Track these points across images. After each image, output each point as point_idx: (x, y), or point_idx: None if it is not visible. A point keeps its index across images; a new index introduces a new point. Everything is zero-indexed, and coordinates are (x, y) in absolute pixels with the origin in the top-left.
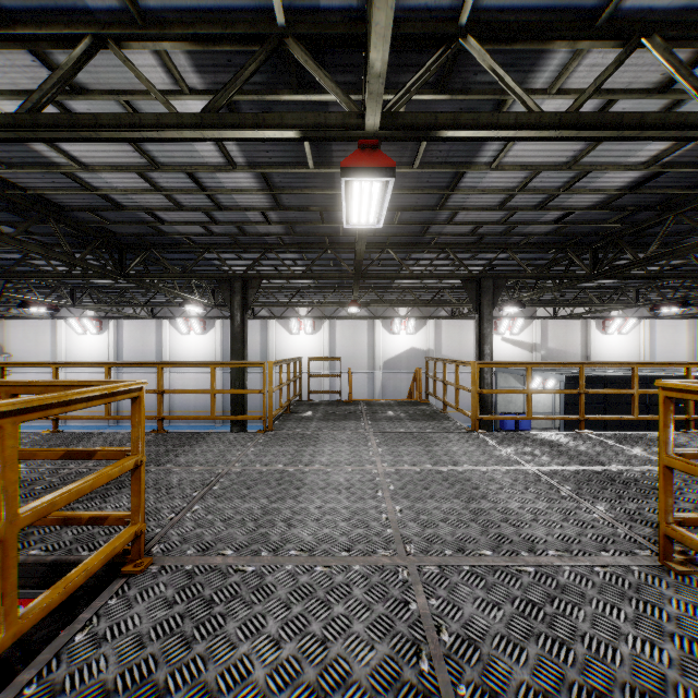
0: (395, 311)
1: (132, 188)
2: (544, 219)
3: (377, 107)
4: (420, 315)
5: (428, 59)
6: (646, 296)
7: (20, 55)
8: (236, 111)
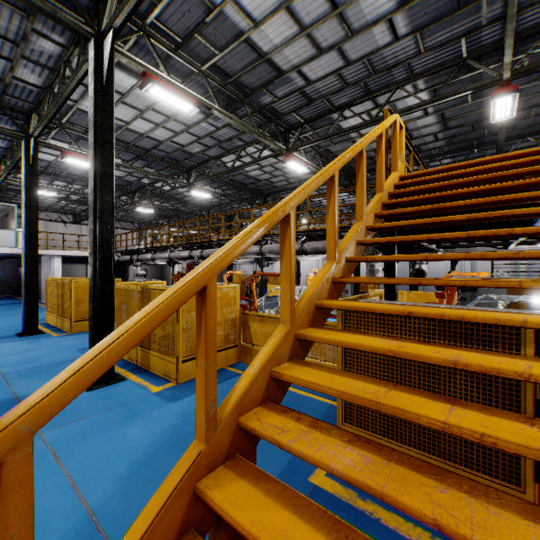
0: None
1: (374, 140)
2: None
3: (507, 71)
4: None
5: (537, 36)
6: None
7: (366, 102)
8: (436, 91)
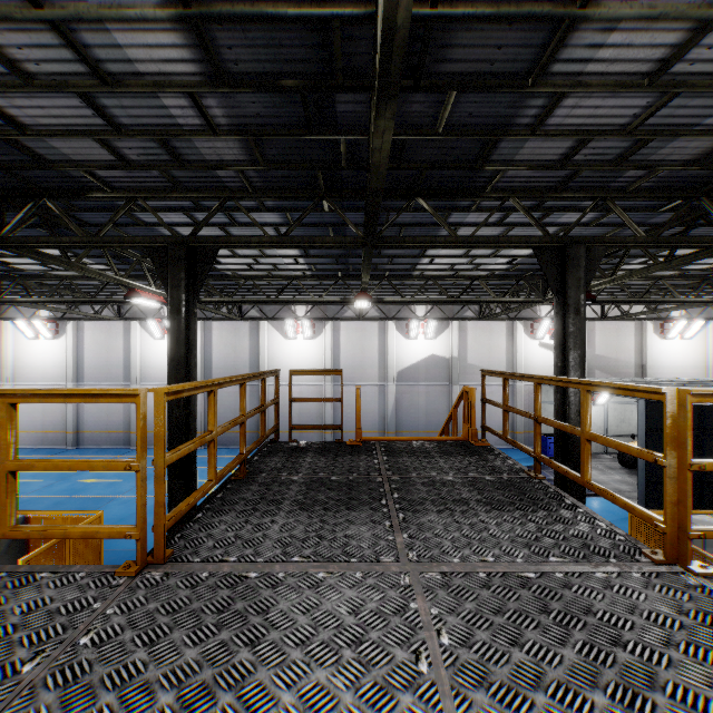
0: (411, 311)
1: None
2: (707, 123)
3: None
4: (441, 316)
5: None
6: None
7: None
8: None
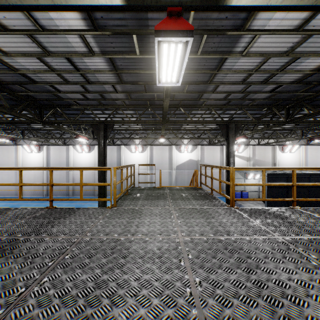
0: (182, 141)
1: (38, 69)
2: (264, 90)
3: None
4: (194, 143)
5: None
6: (306, 133)
7: None
8: None
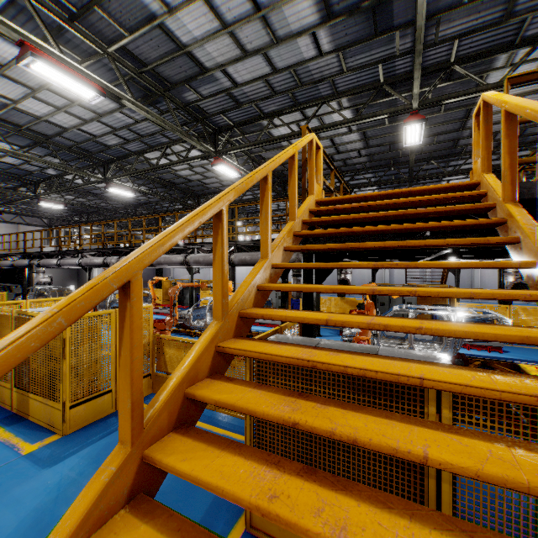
0: None
1: None
2: None
3: (416, 102)
4: None
5: (440, 73)
6: None
7: (295, 112)
8: (358, 111)
